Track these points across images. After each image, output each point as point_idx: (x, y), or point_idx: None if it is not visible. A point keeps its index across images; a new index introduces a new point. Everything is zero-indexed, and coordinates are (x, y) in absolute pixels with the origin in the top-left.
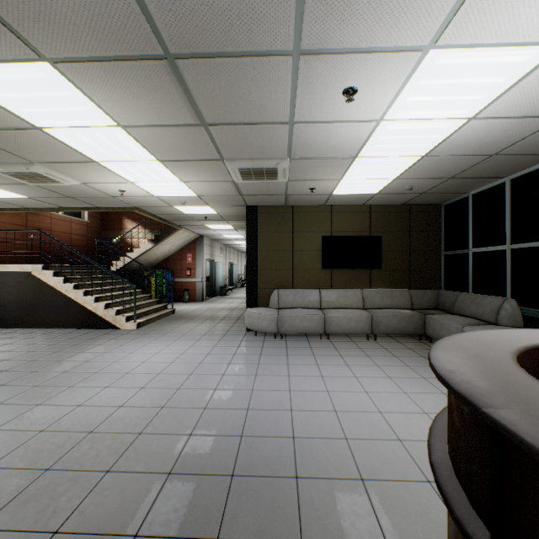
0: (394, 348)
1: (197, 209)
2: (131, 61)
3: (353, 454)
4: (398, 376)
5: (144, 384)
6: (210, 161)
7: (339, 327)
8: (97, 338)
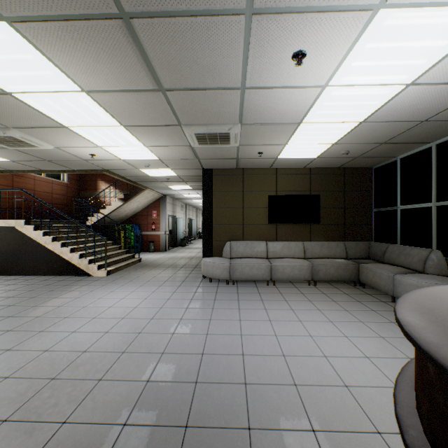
0: (332, 293)
1: (160, 171)
2: (87, 20)
3: (303, 402)
4: (339, 320)
5: (108, 328)
6: (169, 126)
7: (284, 274)
8: (71, 285)
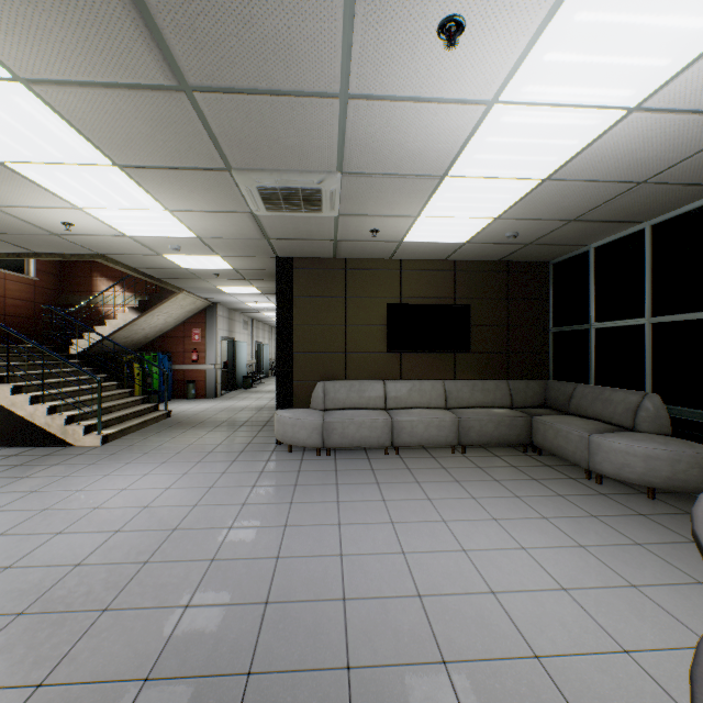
0: (492, 466)
1: (201, 260)
2: None
3: None
4: (508, 515)
5: (83, 556)
6: (209, 171)
7: (413, 436)
8: (27, 465)
